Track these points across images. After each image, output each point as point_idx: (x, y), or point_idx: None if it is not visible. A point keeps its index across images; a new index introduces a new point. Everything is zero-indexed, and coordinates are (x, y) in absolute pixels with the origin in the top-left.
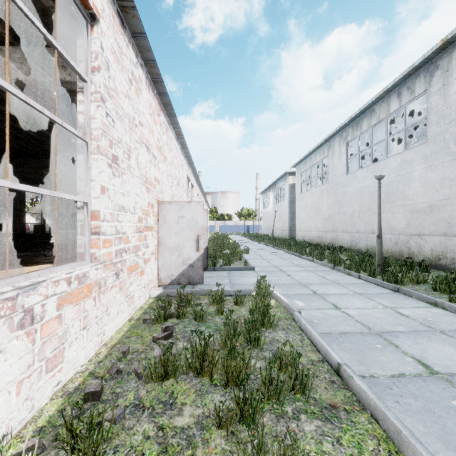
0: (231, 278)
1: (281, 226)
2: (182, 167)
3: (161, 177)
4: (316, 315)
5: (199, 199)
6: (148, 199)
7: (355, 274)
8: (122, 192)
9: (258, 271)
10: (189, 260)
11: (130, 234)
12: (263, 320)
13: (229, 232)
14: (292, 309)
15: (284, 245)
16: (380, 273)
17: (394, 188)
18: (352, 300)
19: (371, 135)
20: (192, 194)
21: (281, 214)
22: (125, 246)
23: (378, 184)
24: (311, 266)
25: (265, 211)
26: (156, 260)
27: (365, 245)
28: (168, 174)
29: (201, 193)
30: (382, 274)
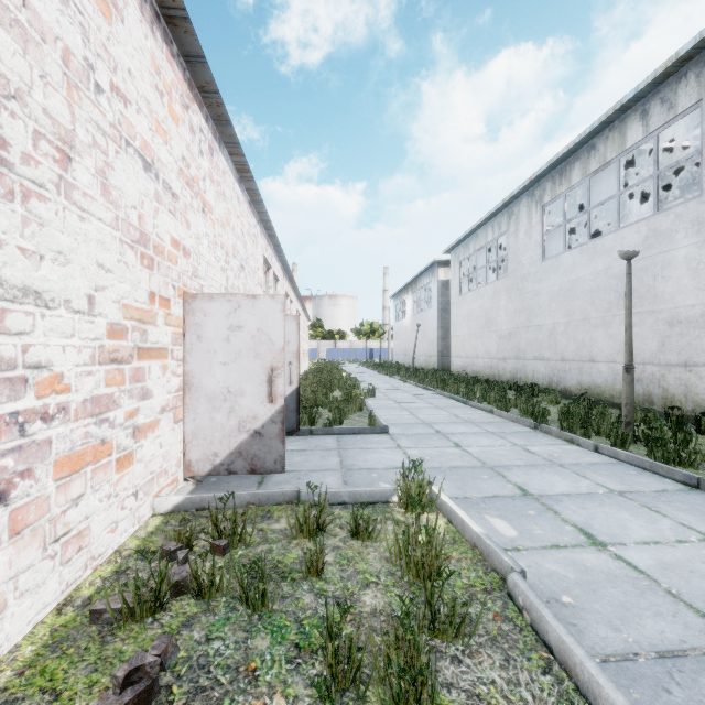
0: (343, 452)
1: (426, 350)
2: (251, 239)
3: (194, 244)
4: (560, 574)
5: (291, 303)
6: (150, 284)
7: (586, 443)
8: (30, 247)
9: (397, 436)
10: (254, 421)
11: (68, 369)
12: (433, 614)
13: (341, 359)
14: (499, 560)
15: (435, 382)
16: (630, 439)
17: (634, 281)
18: (616, 514)
19: (588, 190)
20: (275, 292)
21: (425, 329)
22: (46, 403)
23: (627, 267)
24: (491, 422)
25: (399, 325)
26: (178, 423)
27: (576, 382)
28: (215, 243)
29: (294, 294)
30: (652, 446)
